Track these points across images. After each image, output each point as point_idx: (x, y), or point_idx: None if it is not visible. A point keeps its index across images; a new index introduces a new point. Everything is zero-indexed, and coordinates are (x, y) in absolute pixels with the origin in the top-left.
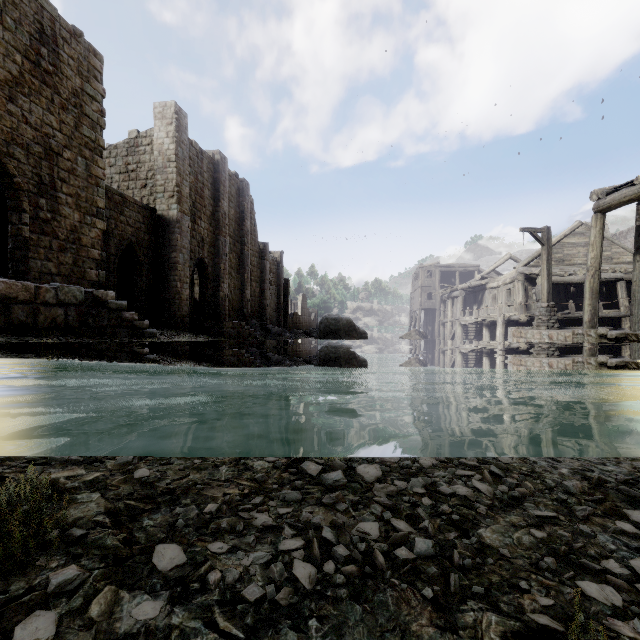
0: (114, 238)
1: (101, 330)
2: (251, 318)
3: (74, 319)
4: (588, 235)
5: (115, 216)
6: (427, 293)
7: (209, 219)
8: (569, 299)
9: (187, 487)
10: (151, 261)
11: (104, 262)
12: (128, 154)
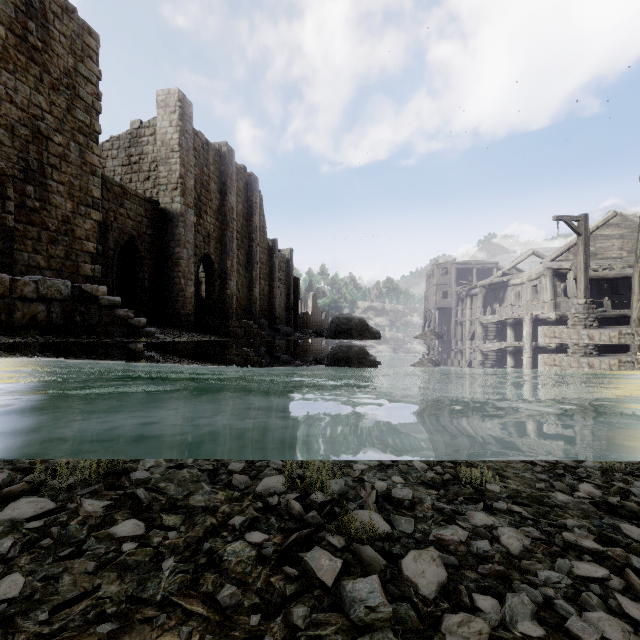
0: (113, 232)
1: (91, 328)
2: (260, 317)
3: (58, 316)
4: (623, 226)
5: (114, 208)
6: (442, 291)
7: (215, 214)
8: (603, 296)
9: (79, 628)
10: (154, 257)
11: (102, 257)
12: (131, 145)
